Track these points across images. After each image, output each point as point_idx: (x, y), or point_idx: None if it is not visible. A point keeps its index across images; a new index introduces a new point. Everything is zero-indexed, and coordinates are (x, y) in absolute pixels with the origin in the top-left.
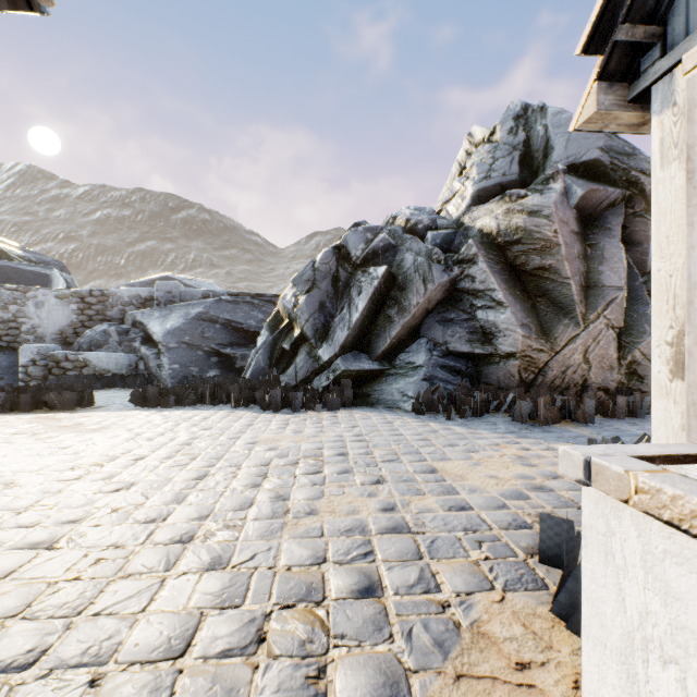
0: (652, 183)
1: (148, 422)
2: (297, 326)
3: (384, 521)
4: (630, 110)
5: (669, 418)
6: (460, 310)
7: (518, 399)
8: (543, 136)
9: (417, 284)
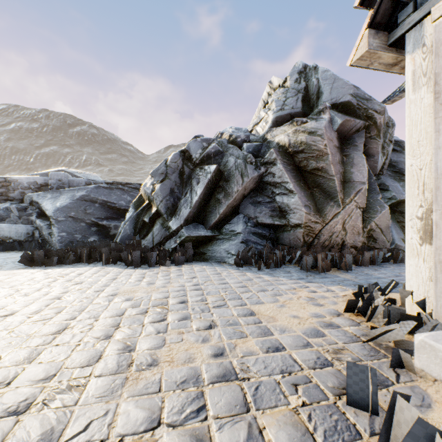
0: (406, 103)
1: (31, 278)
2: (154, 205)
3: (215, 368)
4: (389, 52)
5: (419, 272)
6: (265, 196)
7: (303, 254)
8: (316, 85)
9: (237, 178)
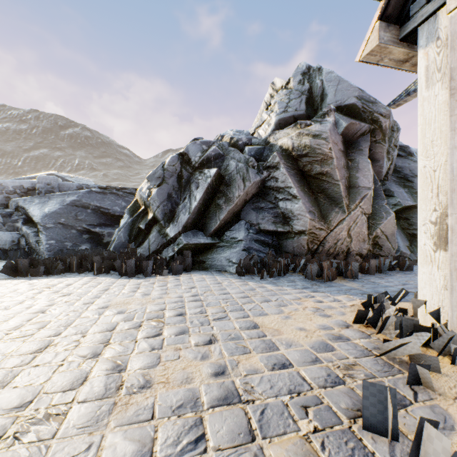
0: (419, 100)
1: (13, 290)
2: (151, 211)
3: (216, 389)
4: (400, 46)
5: (433, 280)
6: (267, 201)
7: (308, 262)
8: (321, 87)
9: (239, 182)
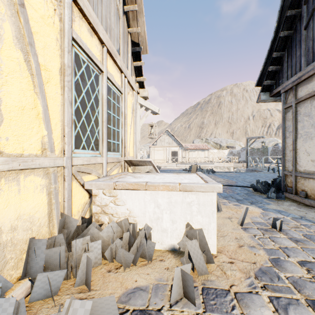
0: None
1: None
2: None
3: None
4: None
5: None
6: None
7: None
8: None
9: None
